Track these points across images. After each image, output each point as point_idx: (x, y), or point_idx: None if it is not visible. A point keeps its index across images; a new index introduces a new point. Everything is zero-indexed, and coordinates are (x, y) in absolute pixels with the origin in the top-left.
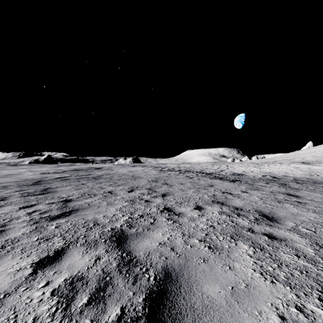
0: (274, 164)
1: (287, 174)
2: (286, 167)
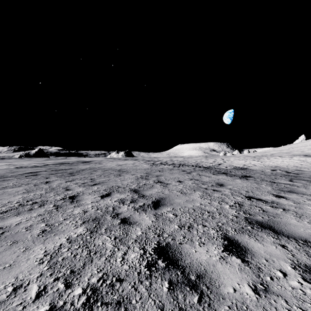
0: (274, 157)
1: (300, 168)
2: (291, 160)
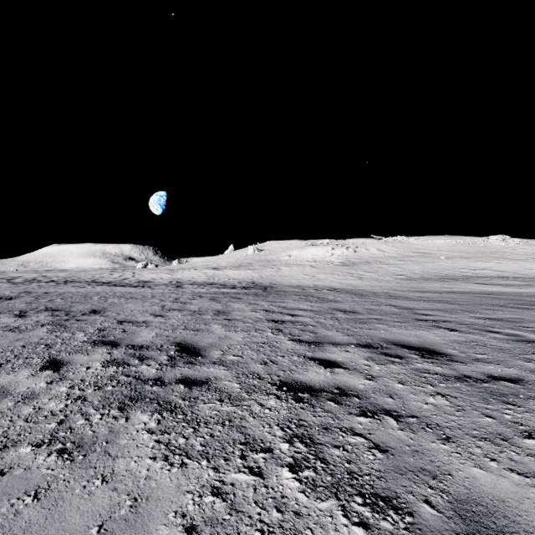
0: (189, 270)
1: (193, 279)
2: (198, 273)
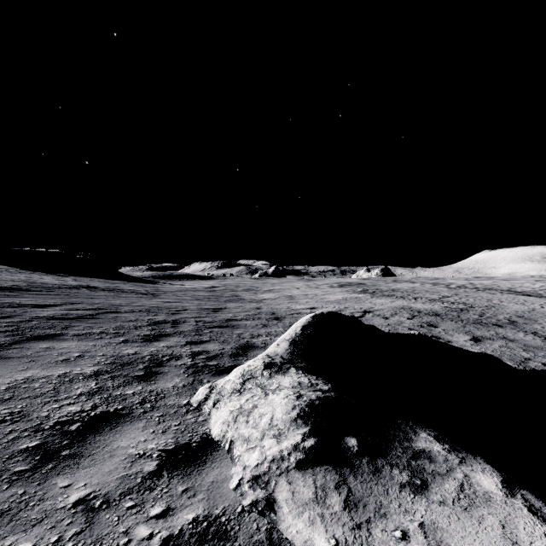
0: None
1: None
2: None
